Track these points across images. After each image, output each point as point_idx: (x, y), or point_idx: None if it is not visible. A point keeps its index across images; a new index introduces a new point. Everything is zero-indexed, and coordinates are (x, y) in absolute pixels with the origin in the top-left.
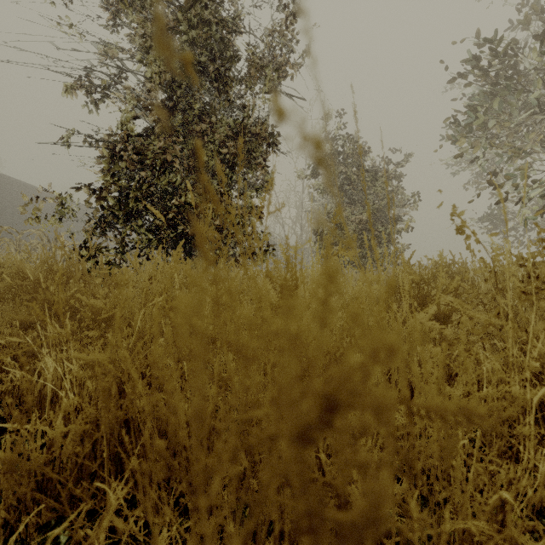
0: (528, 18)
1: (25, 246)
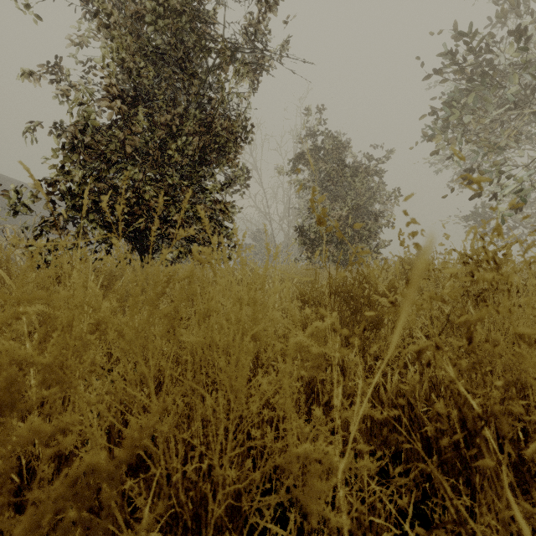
0: (504, 13)
1: (0, 242)
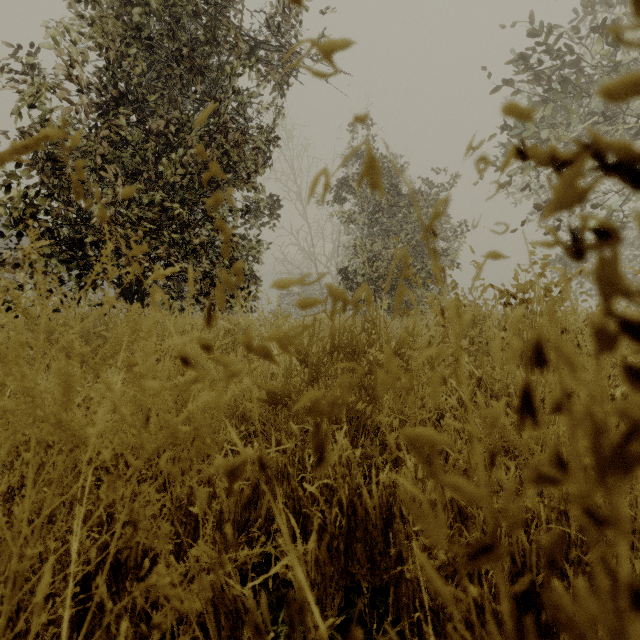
0: (591, 1)
1: None
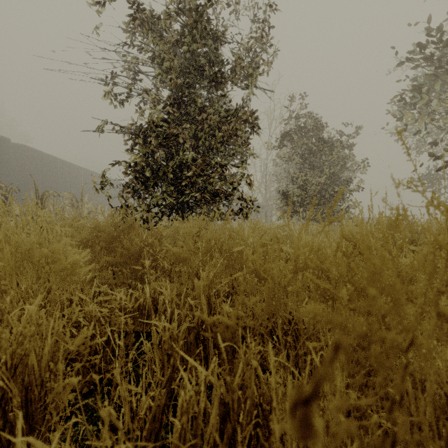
0: None
1: (60, 205)
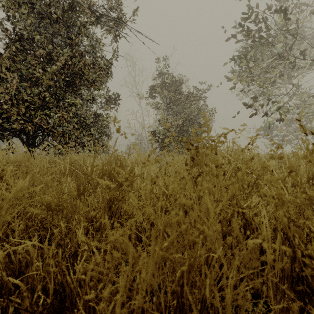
0: None
1: None
